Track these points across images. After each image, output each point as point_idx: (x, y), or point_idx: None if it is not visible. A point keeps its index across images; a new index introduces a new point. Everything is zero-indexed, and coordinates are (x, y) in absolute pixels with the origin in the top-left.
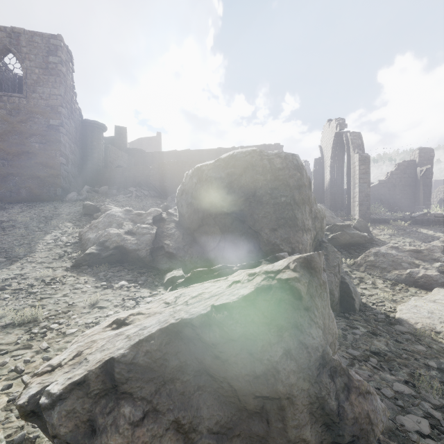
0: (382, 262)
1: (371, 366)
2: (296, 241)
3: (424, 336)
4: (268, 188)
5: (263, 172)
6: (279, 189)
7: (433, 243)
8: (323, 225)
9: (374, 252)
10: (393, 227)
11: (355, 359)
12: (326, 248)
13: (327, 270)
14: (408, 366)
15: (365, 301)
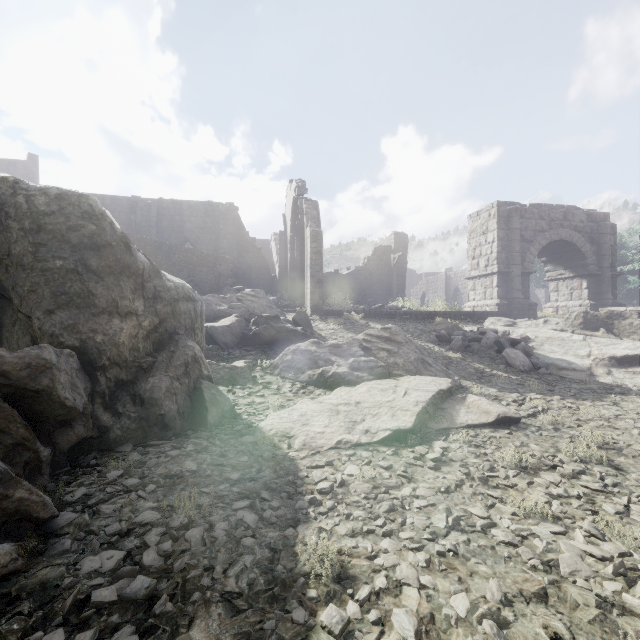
0: (299, 361)
1: (136, 496)
2: (91, 329)
3: (265, 443)
4: (29, 243)
5: (17, 215)
6: (50, 247)
7: (358, 336)
8: (179, 309)
9: (294, 349)
10: (344, 320)
11: (125, 490)
12: (177, 341)
13: (164, 372)
14: (197, 485)
15: (242, 411)
